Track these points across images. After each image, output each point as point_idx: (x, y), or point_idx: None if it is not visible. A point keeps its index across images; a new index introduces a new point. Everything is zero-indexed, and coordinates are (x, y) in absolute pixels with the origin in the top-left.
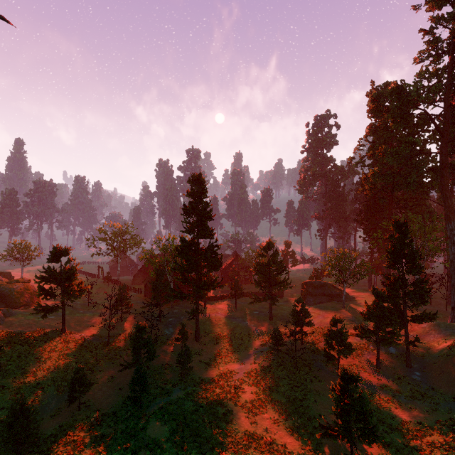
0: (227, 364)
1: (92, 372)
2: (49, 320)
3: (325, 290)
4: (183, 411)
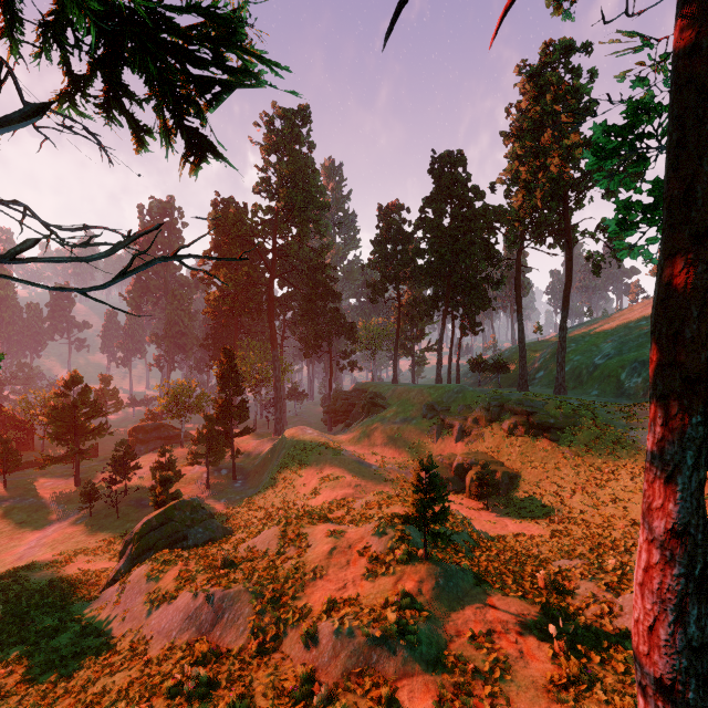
0: (0, 554)
1: None
2: None
3: (162, 432)
4: None
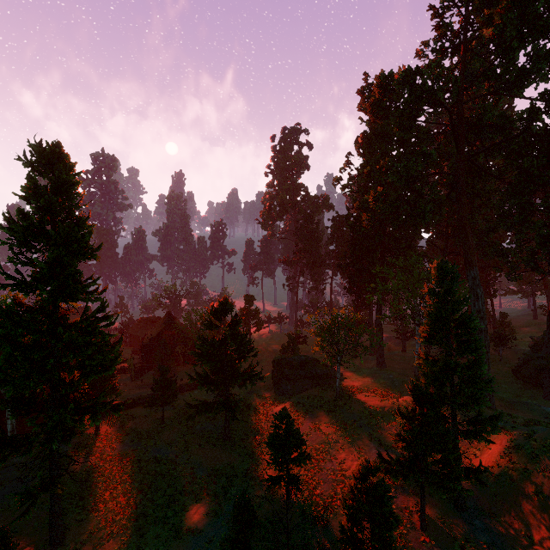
0: None
1: None
2: None
3: (309, 370)
4: None
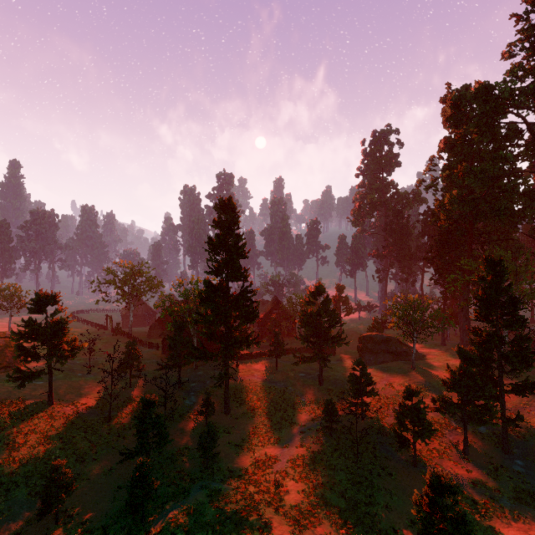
0: (264, 446)
1: (82, 463)
2: (35, 387)
3: (389, 346)
4: (203, 525)
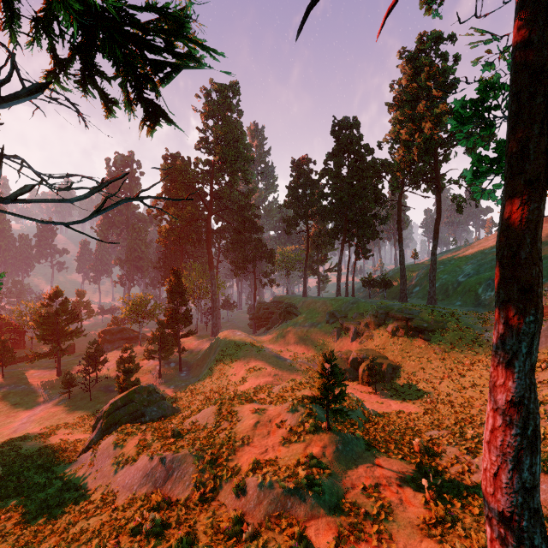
0: None
1: None
2: None
3: (124, 334)
4: None
